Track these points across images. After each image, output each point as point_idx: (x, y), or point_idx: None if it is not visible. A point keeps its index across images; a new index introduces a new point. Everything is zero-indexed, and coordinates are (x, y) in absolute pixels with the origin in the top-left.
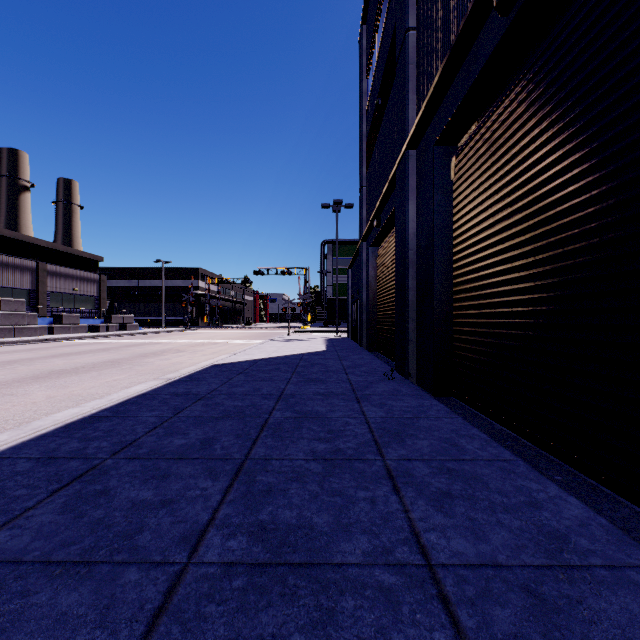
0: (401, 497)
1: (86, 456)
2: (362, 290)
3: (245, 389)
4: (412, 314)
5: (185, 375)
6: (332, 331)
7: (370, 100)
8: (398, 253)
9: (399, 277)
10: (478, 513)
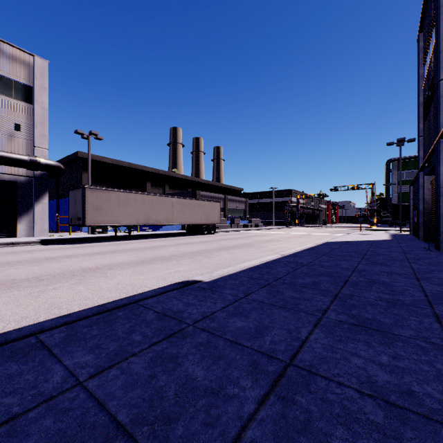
0: (410, 264)
1: (320, 253)
2: (419, 203)
3: (351, 248)
4: (442, 219)
5: (320, 243)
6: (396, 230)
7: (424, 84)
8: (435, 188)
9: (435, 200)
10: (431, 267)
